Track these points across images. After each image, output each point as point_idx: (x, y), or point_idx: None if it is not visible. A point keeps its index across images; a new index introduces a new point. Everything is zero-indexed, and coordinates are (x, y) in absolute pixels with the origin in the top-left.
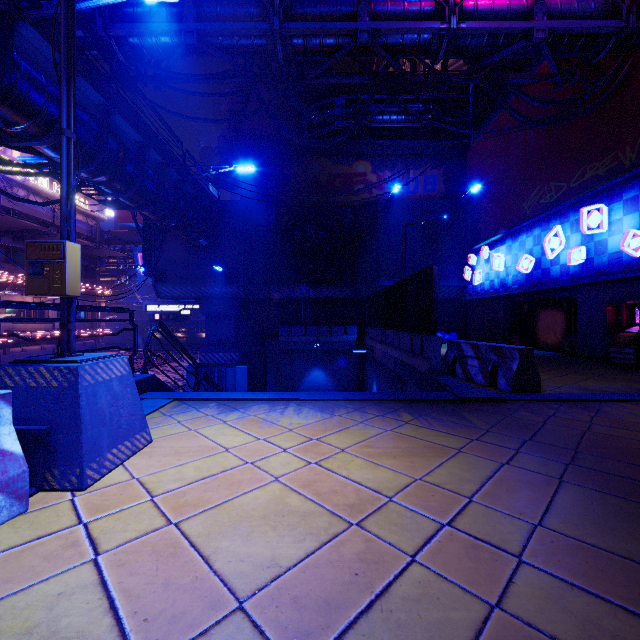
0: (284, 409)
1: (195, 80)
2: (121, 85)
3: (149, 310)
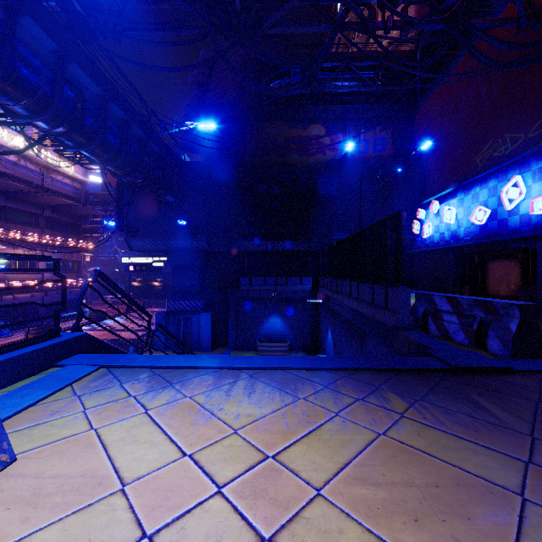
0: (232, 385)
1: (153, 32)
2: (78, 35)
3: (124, 262)
